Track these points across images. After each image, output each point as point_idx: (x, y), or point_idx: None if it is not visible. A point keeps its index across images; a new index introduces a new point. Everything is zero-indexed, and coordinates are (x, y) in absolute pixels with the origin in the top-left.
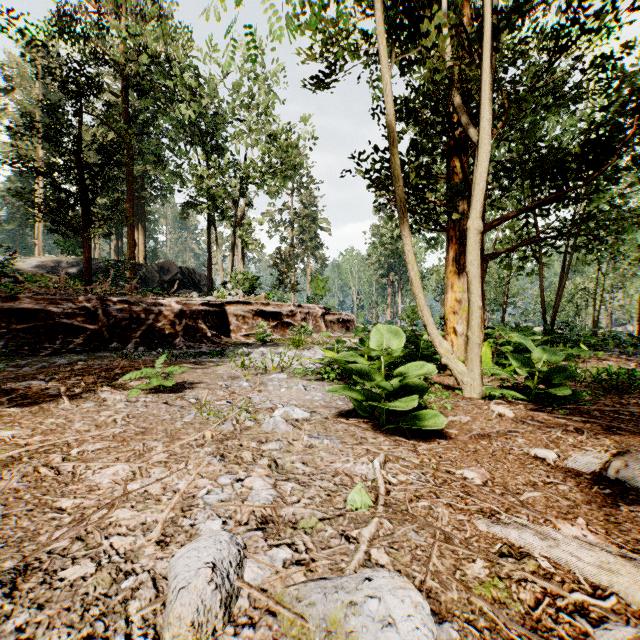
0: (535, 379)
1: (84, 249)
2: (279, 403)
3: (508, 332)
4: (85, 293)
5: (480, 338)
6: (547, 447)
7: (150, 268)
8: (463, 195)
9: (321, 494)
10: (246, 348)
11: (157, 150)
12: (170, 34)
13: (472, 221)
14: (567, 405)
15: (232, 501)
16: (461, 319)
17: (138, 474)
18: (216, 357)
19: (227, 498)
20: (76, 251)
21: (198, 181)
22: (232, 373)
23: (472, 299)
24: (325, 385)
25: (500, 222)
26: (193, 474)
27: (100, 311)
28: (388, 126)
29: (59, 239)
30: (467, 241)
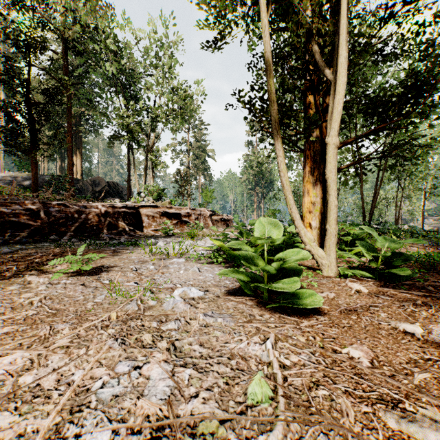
0: (379, 261)
1: (32, 166)
2: (178, 283)
3: (348, 226)
4: (32, 198)
5: (336, 230)
6: (408, 321)
7: (85, 182)
8: (316, 125)
9: (219, 382)
10: (154, 239)
11: (90, 96)
12: (99, 11)
13: (331, 138)
14: (405, 282)
15: (127, 396)
16: (315, 216)
17: (36, 363)
18: (131, 246)
19: (122, 392)
20: (29, 169)
21: (120, 119)
22: (142, 258)
23: (330, 199)
24: (214, 267)
25: (342, 146)
26: (90, 363)
27: (42, 212)
28: (266, 61)
29: (16, 160)
30: (327, 154)
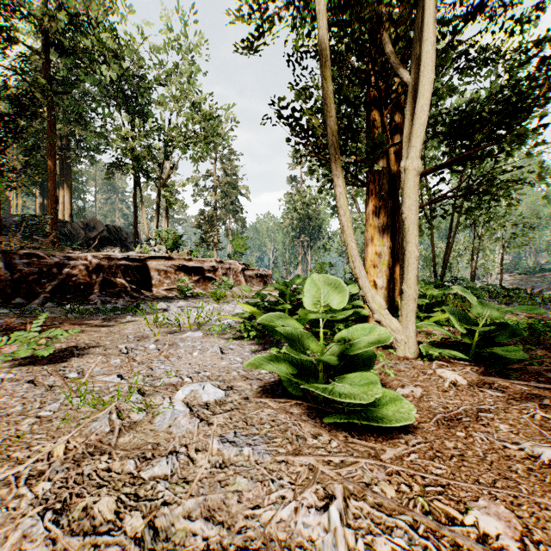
0: (475, 336)
1: None
2: (187, 375)
3: (423, 285)
4: None
5: (416, 292)
6: (546, 440)
7: (75, 225)
8: (383, 149)
9: None
10: (166, 302)
11: (80, 110)
12: None
13: (411, 161)
14: (512, 365)
15: None
16: (381, 272)
17: None
18: (130, 313)
19: None
20: None
21: (122, 141)
22: (141, 332)
23: (409, 249)
24: (245, 345)
25: None
26: None
27: (2, 265)
28: (319, 44)
29: None
30: (404, 184)
